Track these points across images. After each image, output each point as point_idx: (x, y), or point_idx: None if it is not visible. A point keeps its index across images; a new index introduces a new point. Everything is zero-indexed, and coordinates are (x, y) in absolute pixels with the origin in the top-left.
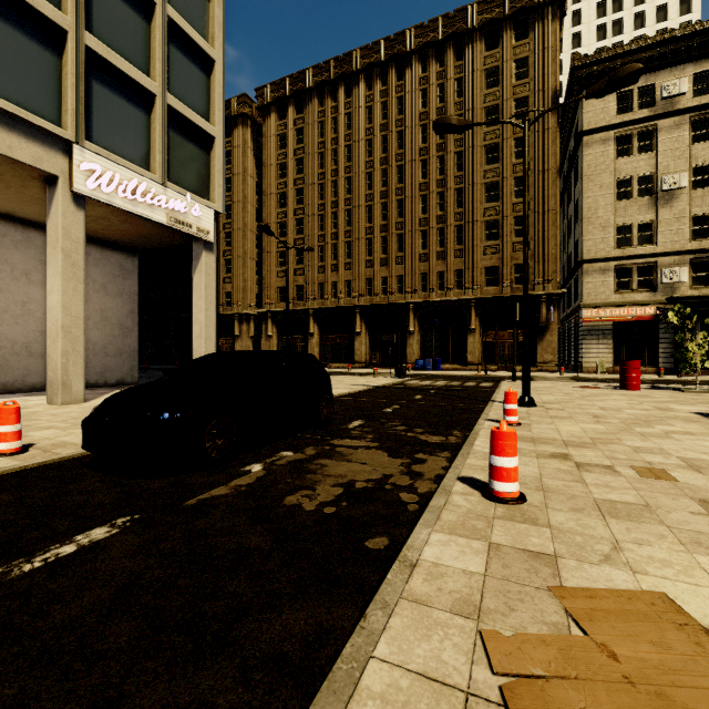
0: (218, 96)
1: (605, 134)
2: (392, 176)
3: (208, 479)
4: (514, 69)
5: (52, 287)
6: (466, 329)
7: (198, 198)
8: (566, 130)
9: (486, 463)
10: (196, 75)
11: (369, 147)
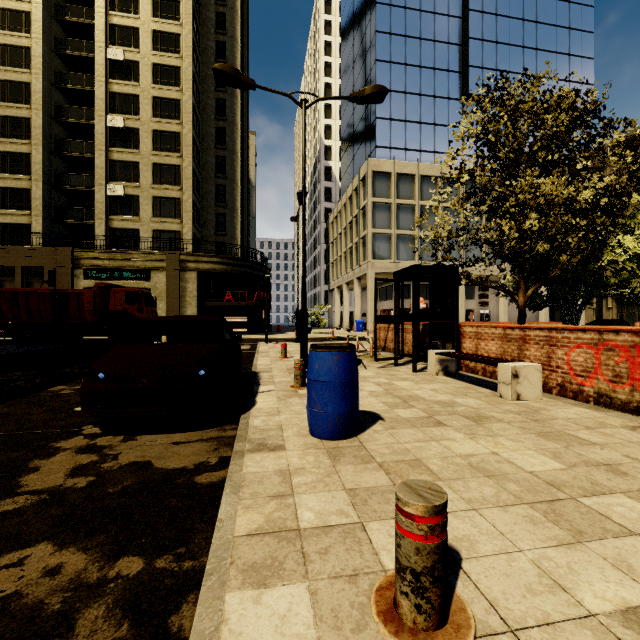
0: None
1: None
2: None
3: None
4: None
5: None
6: None
7: None
8: None
9: None
10: None
11: None
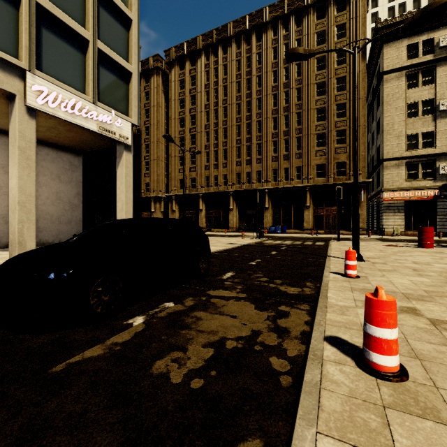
0: (134, 45)
1: (399, 73)
2: (254, 105)
3: (90, 334)
4: (336, 31)
5: (12, 174)
6: (303, 206)
7: (120, 114)
8: (371, 72)
9: (346, 319)
10: (119, 30)
11: (238, 87)
